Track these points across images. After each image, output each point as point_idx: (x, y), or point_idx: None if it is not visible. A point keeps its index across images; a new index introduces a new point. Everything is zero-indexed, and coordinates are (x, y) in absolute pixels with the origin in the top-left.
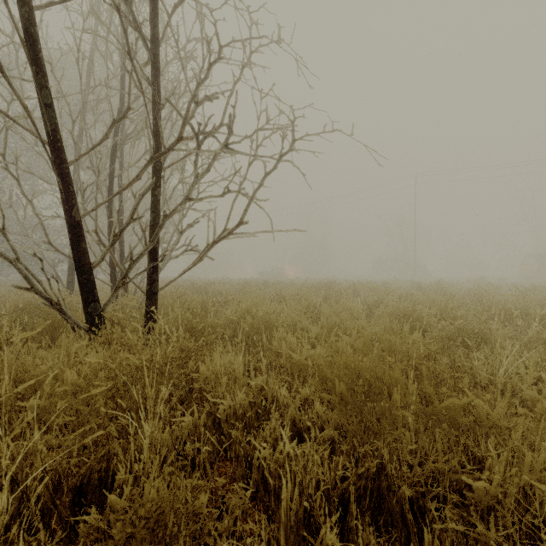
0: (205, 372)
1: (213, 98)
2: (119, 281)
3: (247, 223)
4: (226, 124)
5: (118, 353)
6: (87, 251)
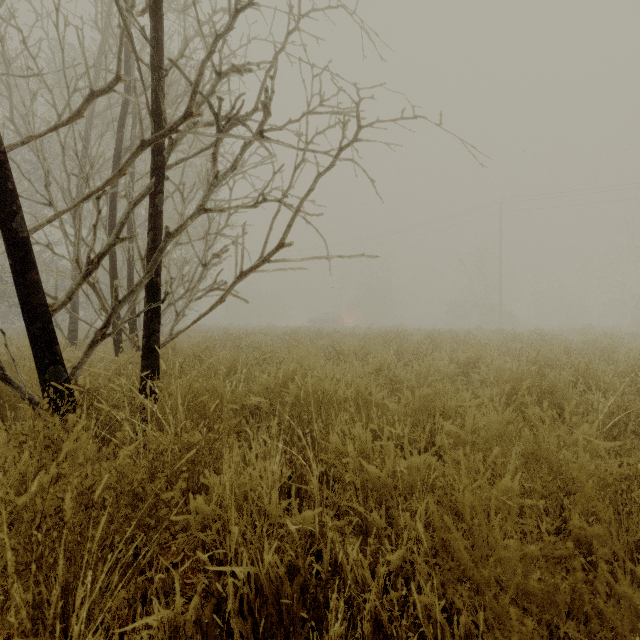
0: (202, 509)
1: (244, 70)
2: (96, 331)
3: (291, 244)
4: (261, 102)
5: (50, 465)
6: (40, 285)
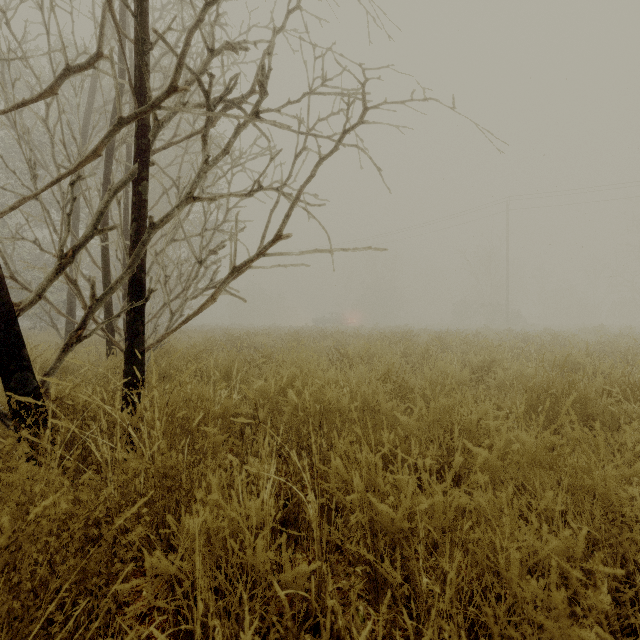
0: (162, 569)
1: (239, 47)
2: (70, 333)
3: (289, 236)
4: (256, 80)
5: None
6: (3, 281)
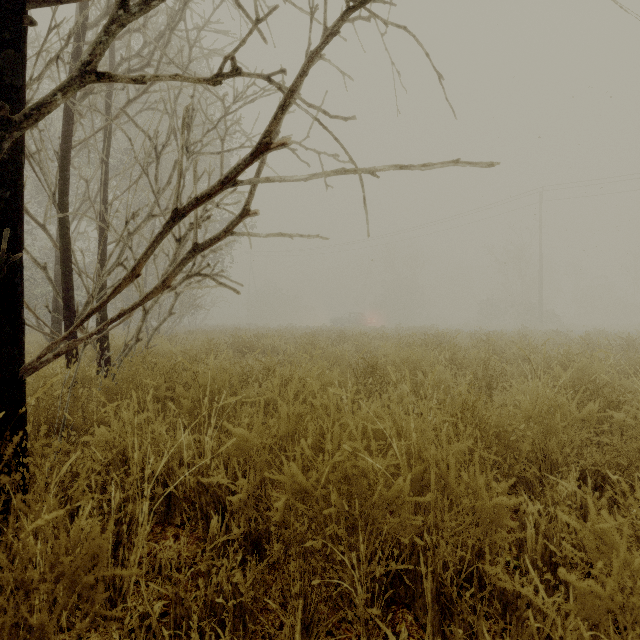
0: None
1: None
2: None
3: (286, 144)
4: None
5: None
6: None
